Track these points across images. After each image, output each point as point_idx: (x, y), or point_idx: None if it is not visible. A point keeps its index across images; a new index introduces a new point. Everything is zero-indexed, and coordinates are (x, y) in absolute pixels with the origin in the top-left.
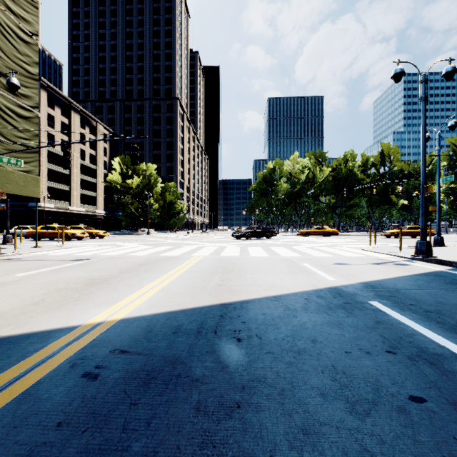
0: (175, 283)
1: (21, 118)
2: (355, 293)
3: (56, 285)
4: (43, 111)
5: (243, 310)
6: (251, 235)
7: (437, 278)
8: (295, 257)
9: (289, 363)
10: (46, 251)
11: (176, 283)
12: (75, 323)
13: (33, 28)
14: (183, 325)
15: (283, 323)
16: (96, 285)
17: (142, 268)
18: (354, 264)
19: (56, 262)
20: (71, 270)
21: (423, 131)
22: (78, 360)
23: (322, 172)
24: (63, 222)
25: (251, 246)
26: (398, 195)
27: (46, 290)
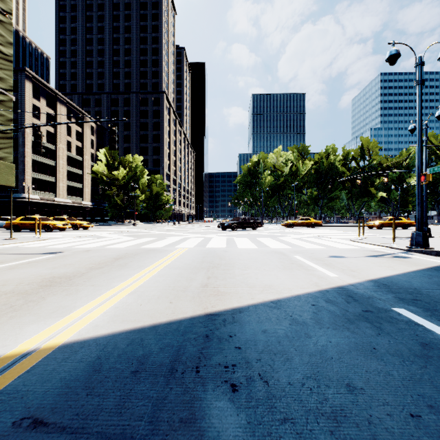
0: (151, 282)
1: None
2: (370, 295)
3: (2, 286)
4: (28, 101)
5: (236, 326)
6: (237, 227)
7: None
8: (285, 249)
9: None
10: (19, 243)
11: (152, 283)
12: None
13: (6, 6)
14: (151, 355)
15: (295, 348)
16: (53, 286)
17: (117, 262)
18: (351, 257)
19: (22, 256)
20: (33, 266)
21: (419, 116)
22: None
23: (305, 165)
24: (49, 213)
25: (238, 237)
26: (377, 187)
27: None
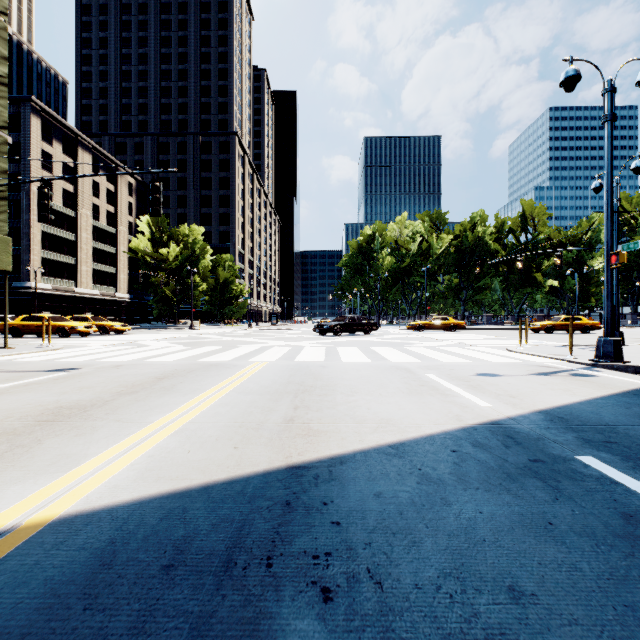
0: (208, 415)
1: None
2: (540, 435)
3: None
4: (35, 146)
5: (335, 486)
6: (342, 330)
7: None
8: (412, 363)
9: None
10: (16, 355)
11: (210, 417)
12: None
13: None
14: (196, 537)
15: (425, 524)
16: (57, 422)
17: (160, 384)
18: (509, 375)
19: (18, 374)
20: (32, 389)
21: (609, 167)
22: None
23: (440, 240)
24: (66, 310)
25: (342, 346)
26: (544, 273)
27: None
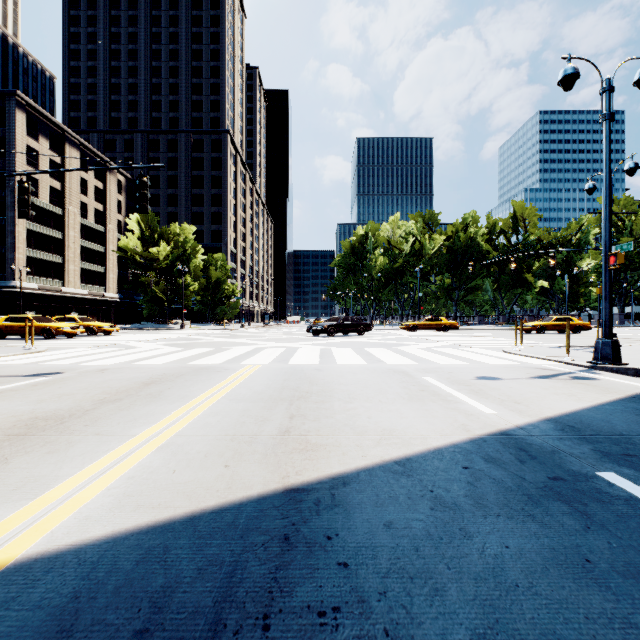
0: (197, 426)
1: None
2: (554, 447)
3: None
4: (21, 141)
5: (339, 514)
6: (335, 330)
7: None
8: (409, 366)
9: None
10: None
11: (199, 428)
12: None
13: None
14: (178, 587)
15: (446, 564)
16: (29, 436)
17: (146, 390)
18: (509, 379)
19: None
20: (7, 397)
21: (607, 167)
22: None
23: (433, 241)
24: (53, 310)
25: (337, 347)
26: (535, 274)
27: None
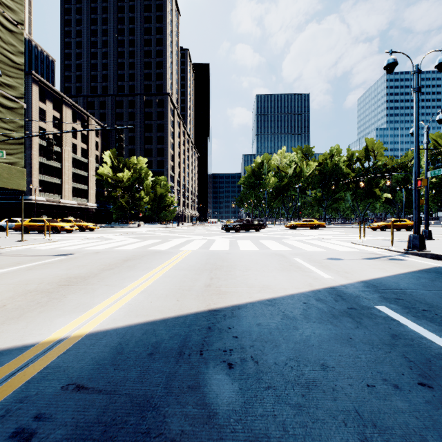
0: (159, 282)
1: (4, 109)
2: (358, 294)
3: (26, 286)
4: (35, 104)
5: (235, 320)
6: (240, 228)
7: (439, 275)
8: (286, 251)
9: (297, 406)
10: (30, 245)
11: (160, 283)
12: (30, 341)
13: (18, 17)
14: (163, 342)
15: (283, 338)
16: (71, 285)
17: (126, 264)
18: (348, 259)
19: (37, 257)
20: (49, 267)
21: (416, 122)
22: (14, 404)
23: (309, 166)
24: (55, 215)
25: (241, 239)
26: (381, 189)
27: (12, 293)
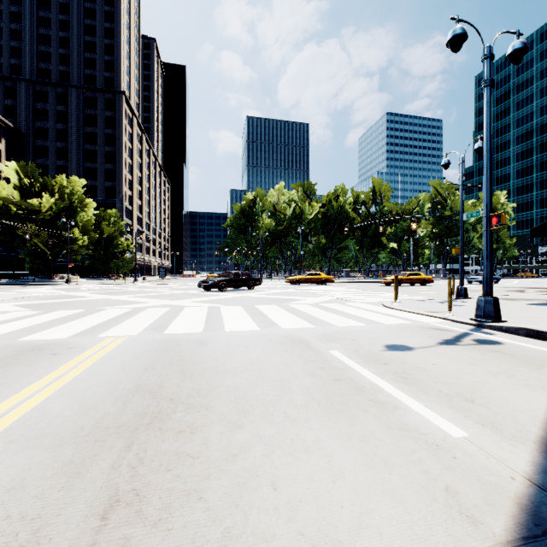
0: None
1: None
2: None
3: None
4: None
5: None
6: (227, 285)
7: None
8: (306, 330)
9: None
10: None
11: None
12: None
13: None
14: None
15: None
16: None
17: None
18: (420, 347)
19: None
20: None
21: (489, 131)
22: None
23: (311, 207)
24: None
25: (227, 305)
26: (388, 237)
27: None
